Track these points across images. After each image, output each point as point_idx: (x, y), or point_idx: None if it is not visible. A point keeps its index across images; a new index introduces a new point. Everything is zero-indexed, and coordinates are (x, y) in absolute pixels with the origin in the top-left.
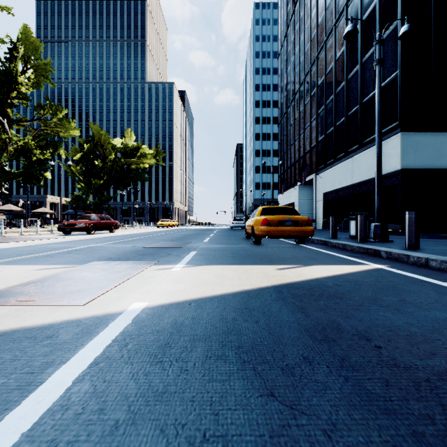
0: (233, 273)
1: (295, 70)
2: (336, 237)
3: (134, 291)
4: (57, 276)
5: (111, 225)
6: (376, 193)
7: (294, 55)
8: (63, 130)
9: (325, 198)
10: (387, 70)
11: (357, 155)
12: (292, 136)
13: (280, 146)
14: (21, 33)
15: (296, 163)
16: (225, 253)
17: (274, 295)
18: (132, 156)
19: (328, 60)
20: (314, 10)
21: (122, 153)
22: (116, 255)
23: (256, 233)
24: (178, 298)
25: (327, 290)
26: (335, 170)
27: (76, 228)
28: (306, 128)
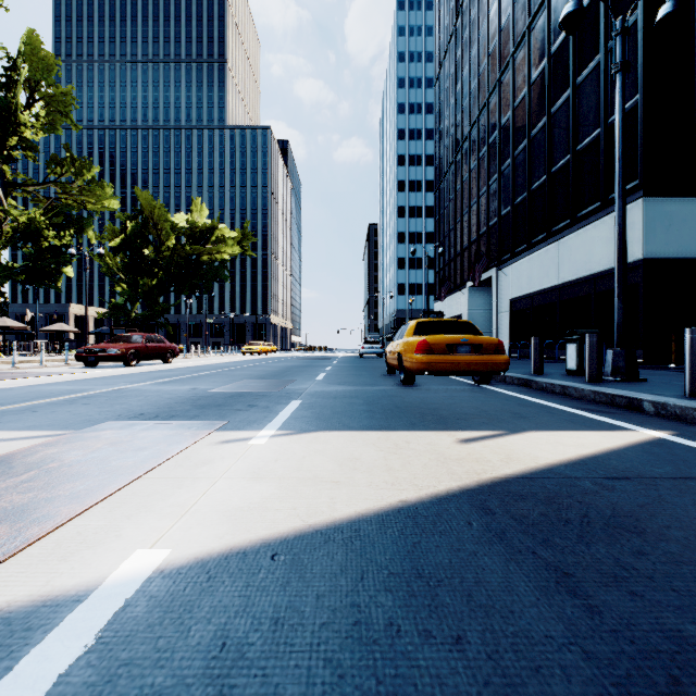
0: (373, 452)
1: (463, 103)
2: (543, 373)
3: (150, 508)
4: (6, 462)
5: (165, 352)
6: (616, 295)
7: (461, 80)
8: (93, 199)
9: (512, 307)
10: None
11: (568, 237)
12: (457, 209)
13: (438, 225)
14: (24, 43)
15: (464, 251)
16: (353, 404)
17: (475, 523)
18: (203, 242)
19: (518, 84)
20: (494, 5)
21: (187, 236)
22: (153, 409)
23: (407, 366)
24: (247, 533)
25: (593, 505)
26: (530, 261)
27: (105, 356)
28: (482, 196)
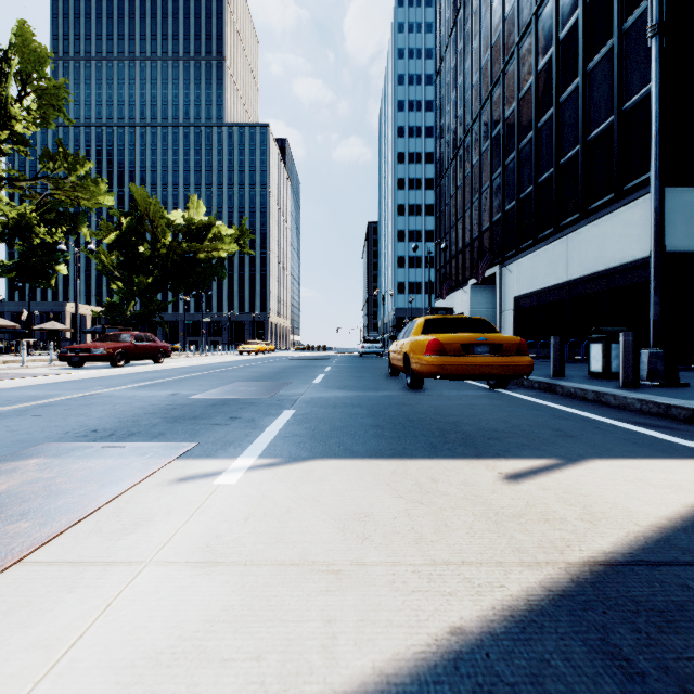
0: (388, 500)
1: (465, 97)
2: (564, 375)
3: None
4: None
5: (156, 352)
6: (652, 289)
7: (463, 73)
8: (87, 195)
9: (517, 305)
10: (635, 80)
11: (578, 231)
12: (459, 205)
13: (439, 222)
14: (14, 34)
15: (466, 248)
16: (356, 416)
17: None
18: (199, 239)
19: (523, 75)
20: None
21: (184, 233)
22: (113, 423)
23: (415, 369)
24: None
25: None
26: (536, 257)
27: (90, 356)
28: (484, 191)
